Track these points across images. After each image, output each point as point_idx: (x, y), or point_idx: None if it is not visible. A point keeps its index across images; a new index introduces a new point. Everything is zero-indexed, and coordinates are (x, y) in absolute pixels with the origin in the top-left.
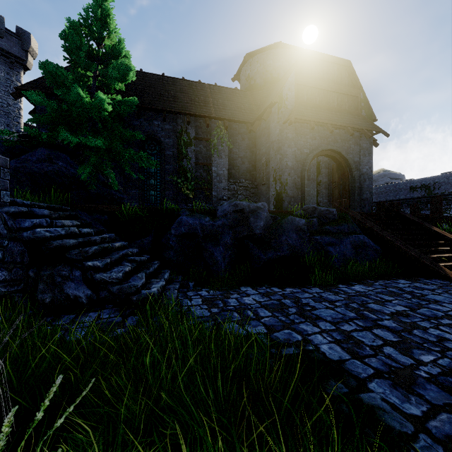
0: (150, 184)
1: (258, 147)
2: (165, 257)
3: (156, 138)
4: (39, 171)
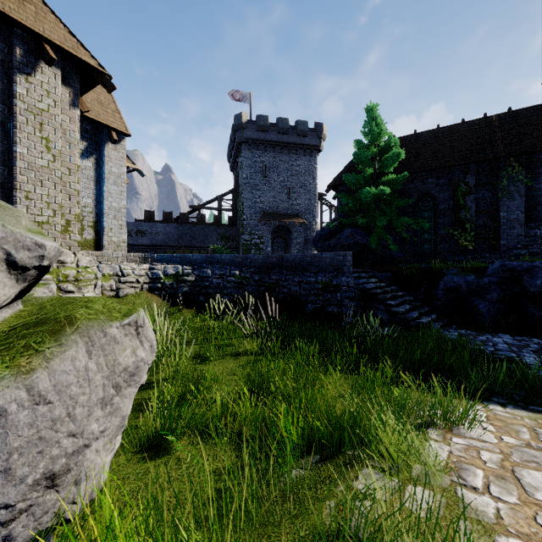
0: (423, 239)
1: None
2: (434, 305)
3: (430, 195)
4: (346, 243)
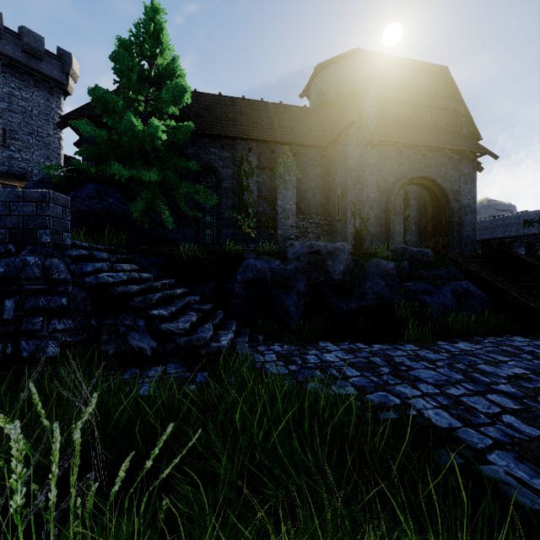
0: (205, 222)
1: (332, 176)
2: (230, 306)
3: (213, 168)
4: (89, 209)
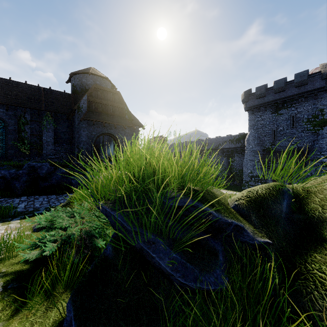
0: None
1: (74, 127)
2: None
3: (2, 119)
4: None
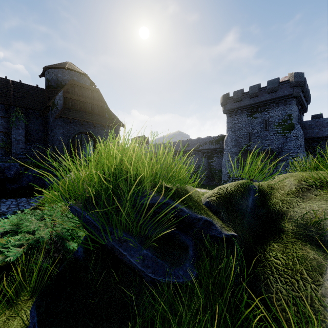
0: None
1: (48, 125)
2: None
3: None
4: None
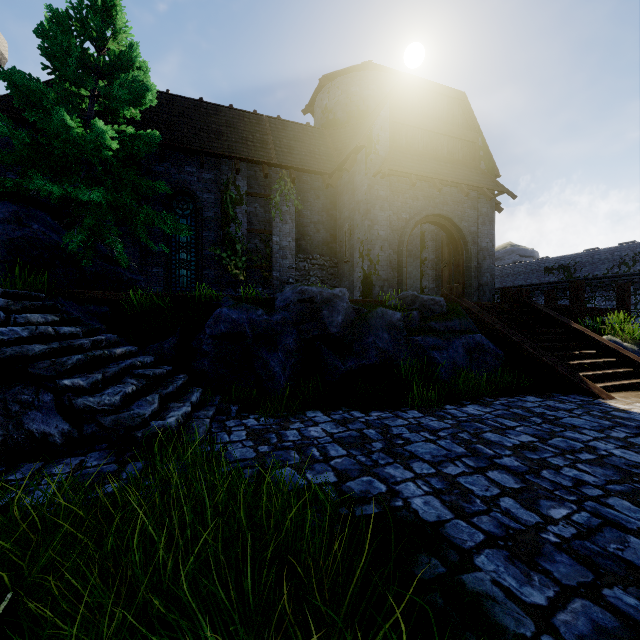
0: (180, 260)
1: (339, 210)
2: (196, 368)
3: (189, 191)
4: (1, 237)
